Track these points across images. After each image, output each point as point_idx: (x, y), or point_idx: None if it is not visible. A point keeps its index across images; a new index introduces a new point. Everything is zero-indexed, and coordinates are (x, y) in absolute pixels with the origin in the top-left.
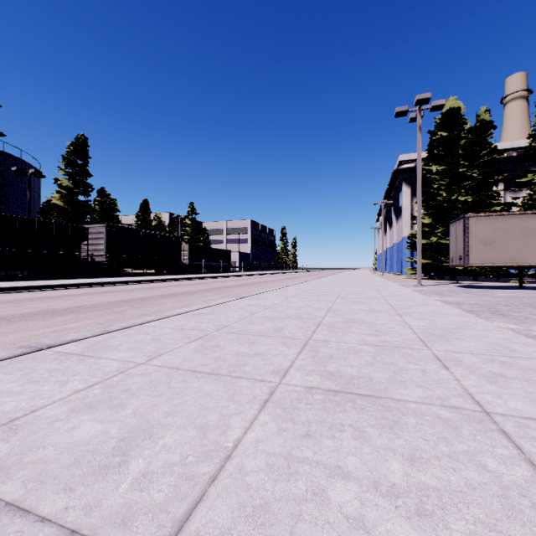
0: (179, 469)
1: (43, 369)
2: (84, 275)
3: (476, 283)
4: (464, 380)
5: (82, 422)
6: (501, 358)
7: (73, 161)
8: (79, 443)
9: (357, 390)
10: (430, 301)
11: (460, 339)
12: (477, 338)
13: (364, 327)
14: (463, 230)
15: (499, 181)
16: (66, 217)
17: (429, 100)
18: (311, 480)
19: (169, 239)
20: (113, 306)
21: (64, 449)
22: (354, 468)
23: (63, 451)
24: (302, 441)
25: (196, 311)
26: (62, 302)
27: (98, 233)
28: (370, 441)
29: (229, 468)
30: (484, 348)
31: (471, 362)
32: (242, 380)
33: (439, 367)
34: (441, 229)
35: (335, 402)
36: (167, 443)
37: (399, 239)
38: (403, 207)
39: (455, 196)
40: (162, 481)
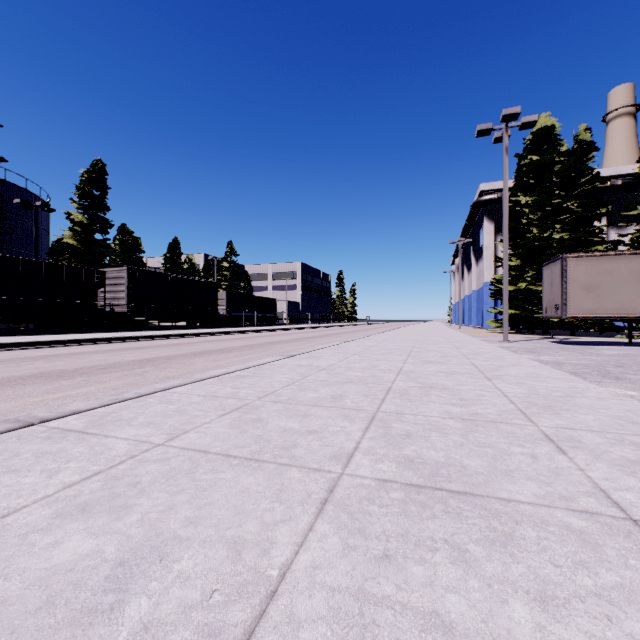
0: (199, 616)
1: (28, 453)
2: (101, 329)
3: (575, 338)
4: (590, 470)
5: (68, 534)
6: (632, 438)
7: (88, 191)
8: (59, 569)
9: (447, 485)
10: (524, 361)
11: (572, 411)
12: (594, 410)
13: (446, 394)
14: (560, 274)
15: (602, 214)
16: (80, 259)
17: (518, 115)
18: (397, 637)
19: (203, 285)
20: (133, 367)
21: (35, 579)
22: (459, 616)
23: (32, 584)
24: (379, 568)
25: (234, 373)
26: (71, 362)
27: (118, 278)
28: (477, 568)
29: (274, 615)
30: (606, 424)
31: (594, 443)
32: (291, 469)
33: (552, 450)
34: (532, 272)
35: (420, 503)
36: (185, 570)
37: (479, 285)
38: (484, 246)
39: (548, 233)
40: (171, 638)
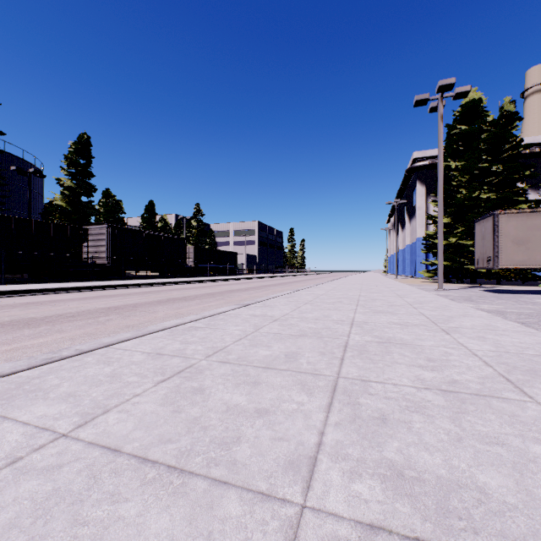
0: None
1: None
2: (84, 278)
3: (502, 287)
4: None
5: None
6: None
7: (75, 160)
8: None
9: None
10: (471, 311)
11: None
12: None
13: (409, 352)
14: (492, 229)
15: (525, 177)
16: (68, 218)
17: (453, 86)
18: None
19: (173, 240)
20: (99, 315)
21: None
22: None
23: None
24: None
25: (187, 324)
26: (45, 309)
27: (99, 234)
28: None
29: None
30: None
31: None
32: (228, 495)
33: None
34: (461, 228)
35: None
36: None
37: (412, 240)
38: (417, 206)
39: (476, 193)
40: None
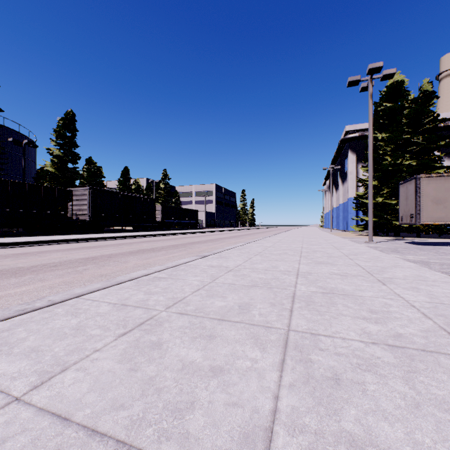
0: None
1: None
2: (69, 232)
3: (422, 239)
4: None
5: None
6: None
7: (62, 133)
8: None
9: None
10: (400, 262)
11: None
12: None
13: (352, 303)
14: (415, 190)
15: (441, 146)
16: (57, 181)
17: (380, 68)
18: None
19: (145, 200)
20: (78, 265)
21: None
22: None
23: None
24: None
25: (152, 274)
26: (32, 259)
27: (82, 195)
28: None
29: None
30: None
31: None
32: None
33: None
34: (387, 190)
35: None
36: None
37: (344, 199)
38: (349, 171)
39: (399, 160)
40: None
